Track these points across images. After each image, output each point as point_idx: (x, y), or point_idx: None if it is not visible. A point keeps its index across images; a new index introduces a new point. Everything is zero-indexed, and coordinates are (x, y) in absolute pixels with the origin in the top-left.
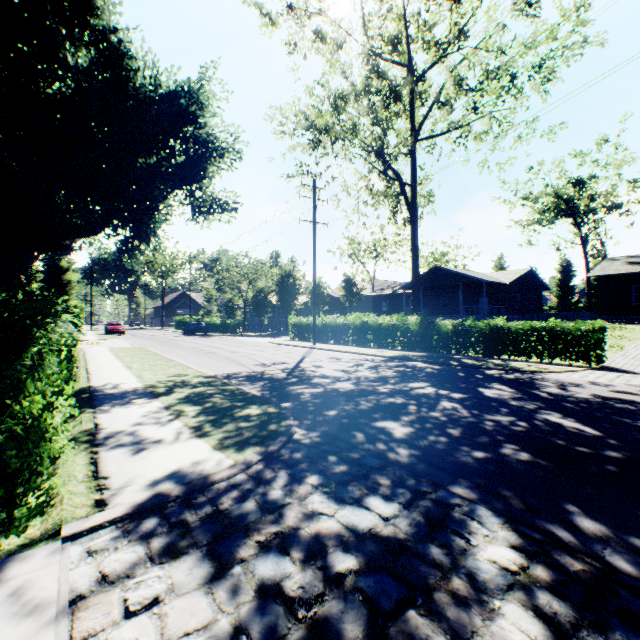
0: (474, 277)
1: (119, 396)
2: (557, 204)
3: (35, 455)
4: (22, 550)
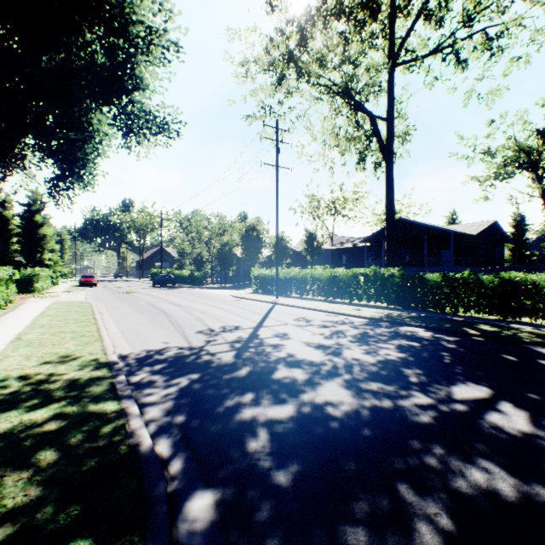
0: (441, 228)
1: None
2: (518, 157)
3: None
4: None
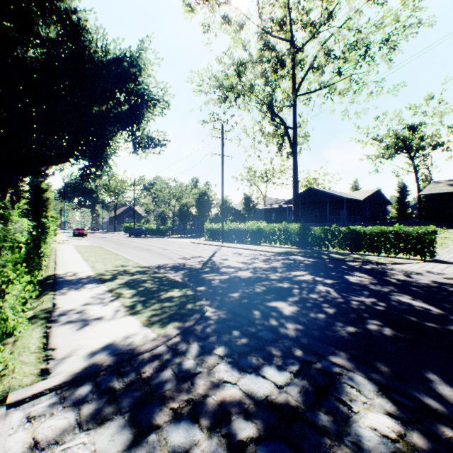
0: (337, 195)
1: (75, 282)
2: (397, 143)
3: None
4: None
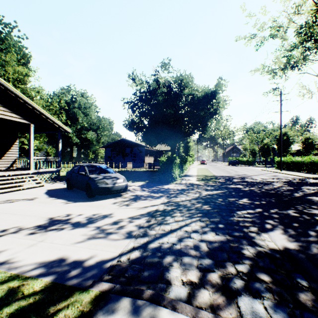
0: None
1: (190, 176)
2: None
3: (173, 174)
4: (173, 184)
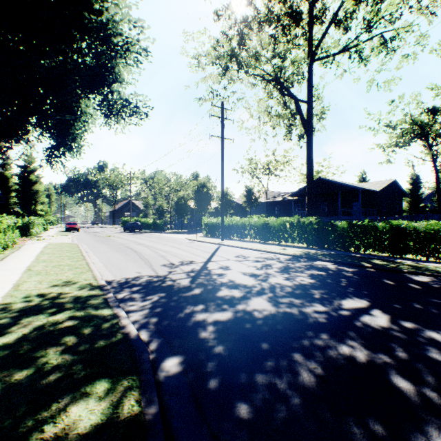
0: (351, 186)
1: None
2: (413, 129)
3: None
4: None
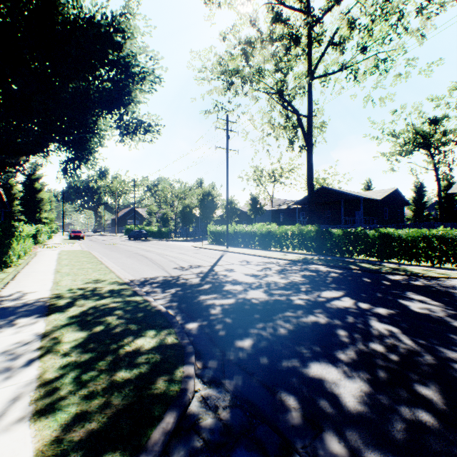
0: (353, 194)
1: (9, 312)
2: (415, 139)
3: None
4: None
